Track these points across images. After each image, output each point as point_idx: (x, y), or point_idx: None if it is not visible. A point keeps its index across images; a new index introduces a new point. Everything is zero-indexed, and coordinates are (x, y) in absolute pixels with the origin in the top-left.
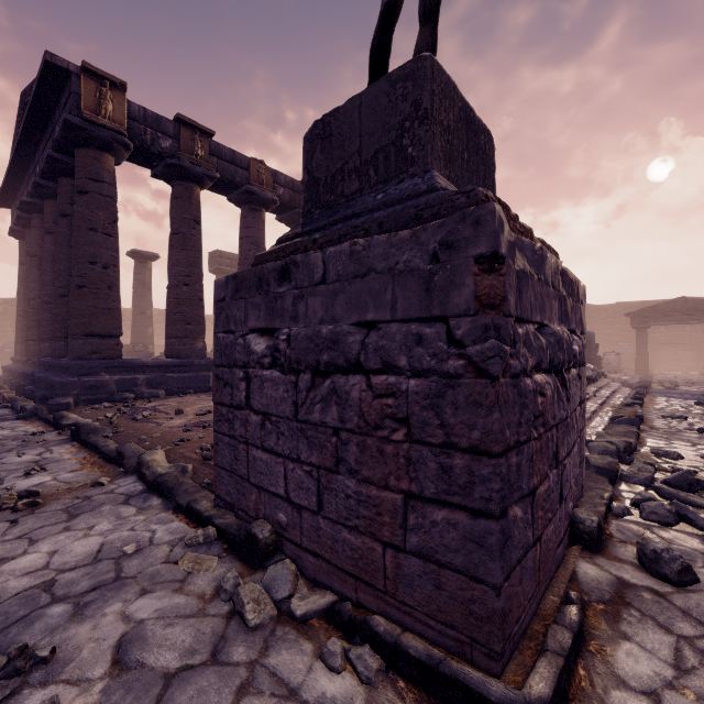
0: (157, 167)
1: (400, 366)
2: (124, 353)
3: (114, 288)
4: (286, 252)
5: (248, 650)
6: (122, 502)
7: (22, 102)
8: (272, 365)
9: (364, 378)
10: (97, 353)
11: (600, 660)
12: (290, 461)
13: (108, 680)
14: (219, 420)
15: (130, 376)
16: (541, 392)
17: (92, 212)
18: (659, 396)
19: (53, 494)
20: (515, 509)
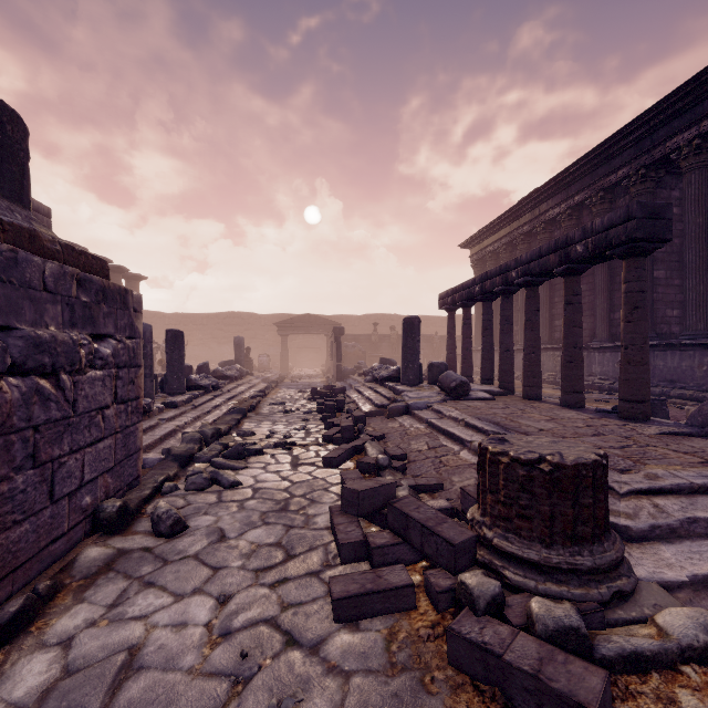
0: None
1: None
2: None
3: None
4: None
5: None
6: None
7: None
8: None
9: None
10: None
11: (35, 635)
12: None
13: None
14: None
15: None
16: None
17: None
18: (283, 388)
19: None
20: None
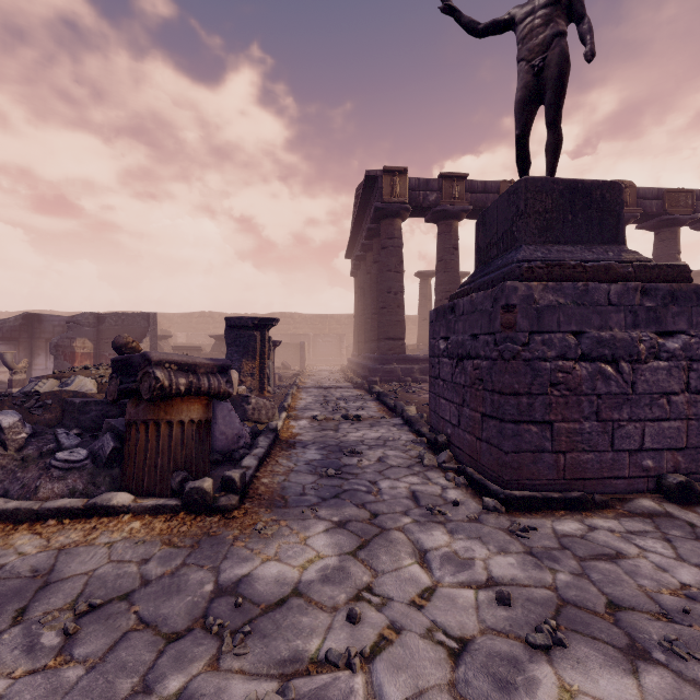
0: (427, 215)
1: (481, 355)
2: (412, 351)
3: (401, 307)
4: (461, 294)
5: (420, 469)
6: (392, 425)
7: (356, 194)
8: (447, 356)
9: (472, 361)
10: (391, 350)
11: (582, 516)
12: (451, 403)
13: (375, 462)
14: (430, 385)
15: (409, 366)
16: (564, 371)
17: (389, 260)
18: None
19: (366, 418)
20: (532, 427)
